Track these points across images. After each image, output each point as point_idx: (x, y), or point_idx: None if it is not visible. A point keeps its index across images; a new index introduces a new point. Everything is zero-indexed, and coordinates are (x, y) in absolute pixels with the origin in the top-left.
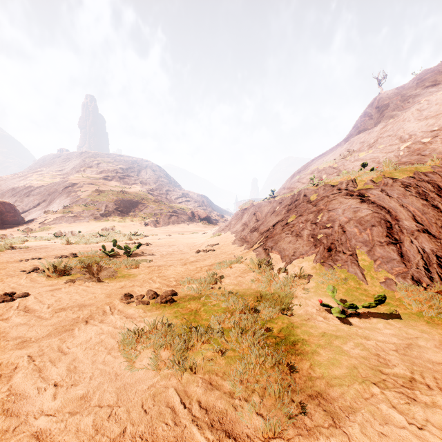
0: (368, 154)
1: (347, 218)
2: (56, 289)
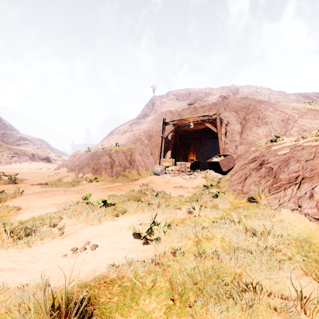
0: (129, 135)
1: (103, 162)
2: None
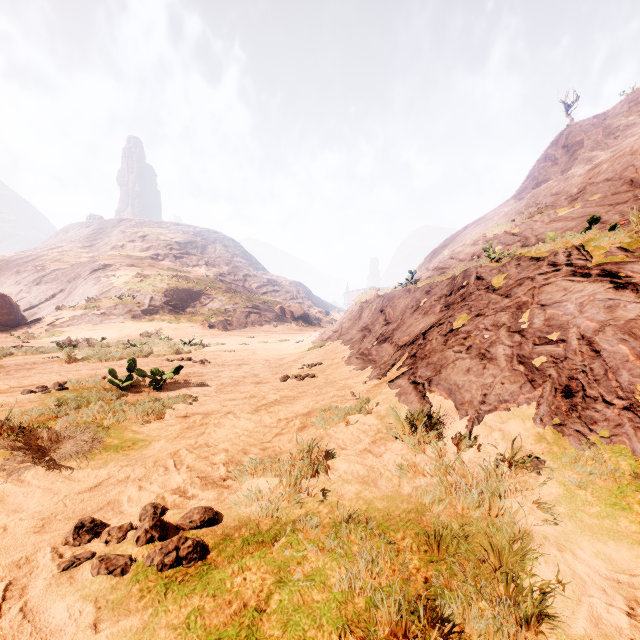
0: (575, 209)
1: (595, 322)
2: None
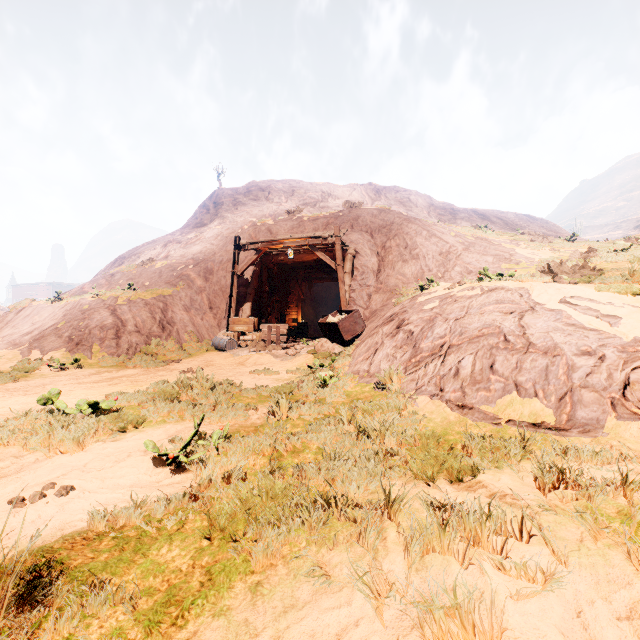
0: (161, 267)
1: (96, 325)
2: None
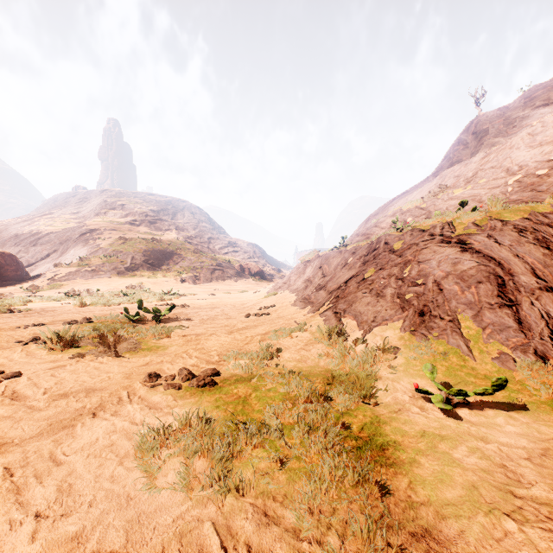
0: (466, 190)
1: (444, 272)
2: (60, 366)
